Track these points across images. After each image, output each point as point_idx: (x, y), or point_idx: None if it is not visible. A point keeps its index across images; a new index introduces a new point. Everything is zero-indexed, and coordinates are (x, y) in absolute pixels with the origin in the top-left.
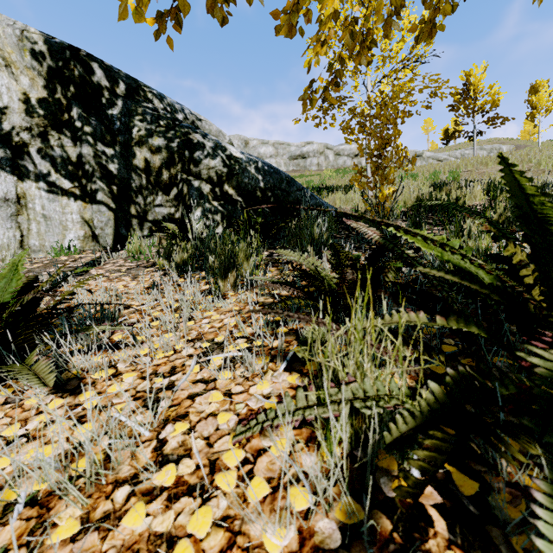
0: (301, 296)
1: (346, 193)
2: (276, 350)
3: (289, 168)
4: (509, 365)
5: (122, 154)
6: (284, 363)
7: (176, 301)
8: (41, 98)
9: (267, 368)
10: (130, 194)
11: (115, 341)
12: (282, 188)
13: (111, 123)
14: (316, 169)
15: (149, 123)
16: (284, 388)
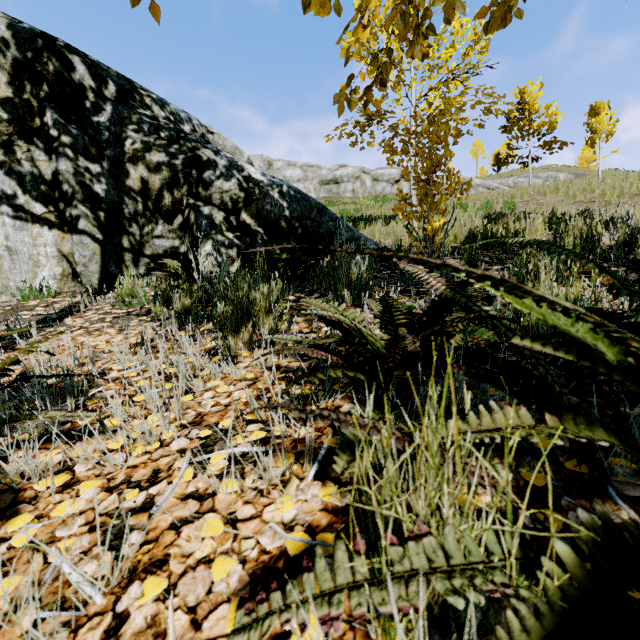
0: (338, 367)
1: (386, 224)
2: (303, 443)
3: (320, 194)
4: (633, 471)
5: (111, 172)
6: (315, 466)
7: (172, 365)
8: (5, 97)
9: (290, 474)
10: (121, 222)
11: (79, 426)
12: (311, 218)
13: (97, 132)
14: (351, 197)
15: (147, 135)
16: (315, 510)
